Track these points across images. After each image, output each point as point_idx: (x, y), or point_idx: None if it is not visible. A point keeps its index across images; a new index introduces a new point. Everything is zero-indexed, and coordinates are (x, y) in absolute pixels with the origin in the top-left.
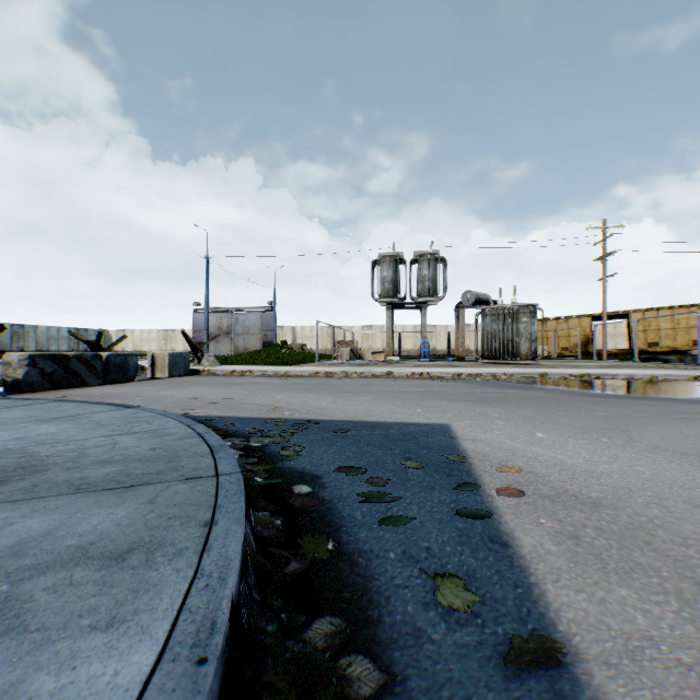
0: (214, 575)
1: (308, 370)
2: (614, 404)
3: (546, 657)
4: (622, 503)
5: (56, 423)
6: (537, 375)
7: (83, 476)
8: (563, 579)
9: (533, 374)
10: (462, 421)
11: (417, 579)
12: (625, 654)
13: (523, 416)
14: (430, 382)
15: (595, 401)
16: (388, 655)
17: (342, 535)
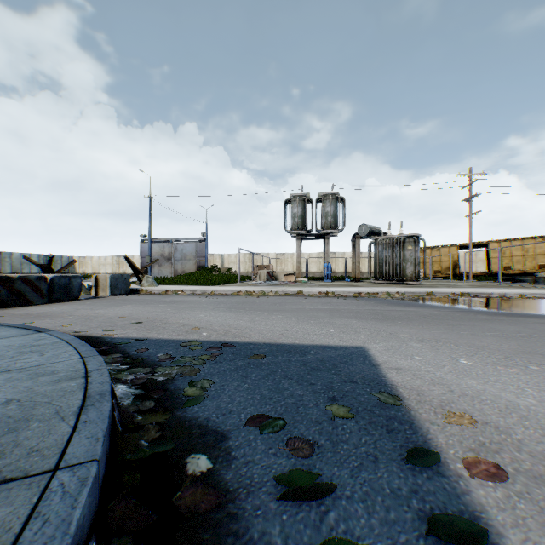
0: None
1: (231, 289)
2: (508, 322)
3: None
4: None
5: None
6: (425, 294)
7: None
8: None
9: (421, 293)
10: (376, 343)
11: None
12: None
13: (433, 336)
14: (335, 300)
15: (490, 319)
16: None
17: None
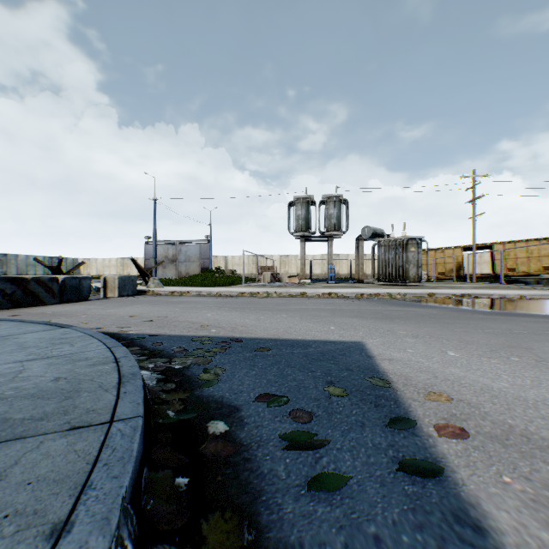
0: None
1: (236, 290)
2: (502, 320)
3: None
4: None
5: None
6: (426, 295)
7: None
8: None
9: (422, 294)
10: (374, 339)
11: None
12: None
13: (428, 333)
14: (338, 301)
15: (485, 318)
16: None
17: (261, 510)
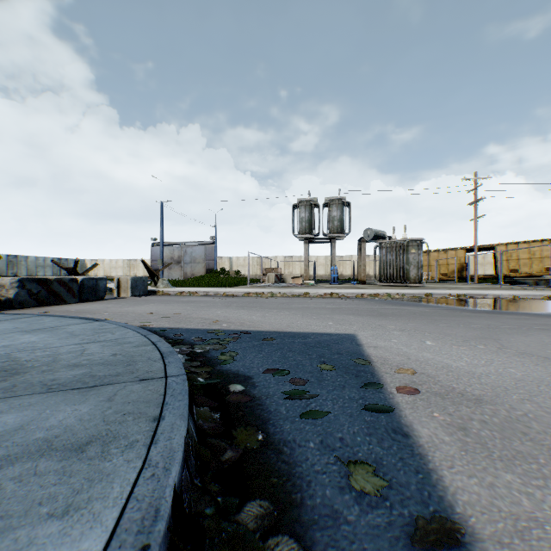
0: (160, 466)
1: (242, 291)
2: (486, 317)
3: (447, 538)
4: (500, 399)
5: (37, 334)
6: (423, 295)
7: (55, 377)
8: (457, 465)
9: (420, 294)
10: (365, 332)
11: (333, 465)
12: (515, 534)
13: (414, 327)
14: (339, 300)
15: (471, 316)
16: (310, 535)
17: (270, 427)
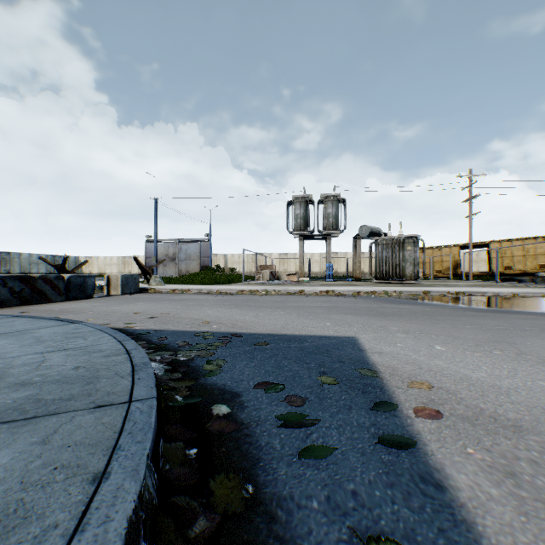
0: None
1: (236, 288)
2: (492, 317)
3: None
4: (543, 426)
5: None
6: (421, 293)
7: None
8: (521, 543)
9: (418, 292)
10: (367, 334)
11: (347, 544)
12: None
13: (418, 329)
14: (335, 298)
15: (475, 315)
16: None
17: (259, 472)
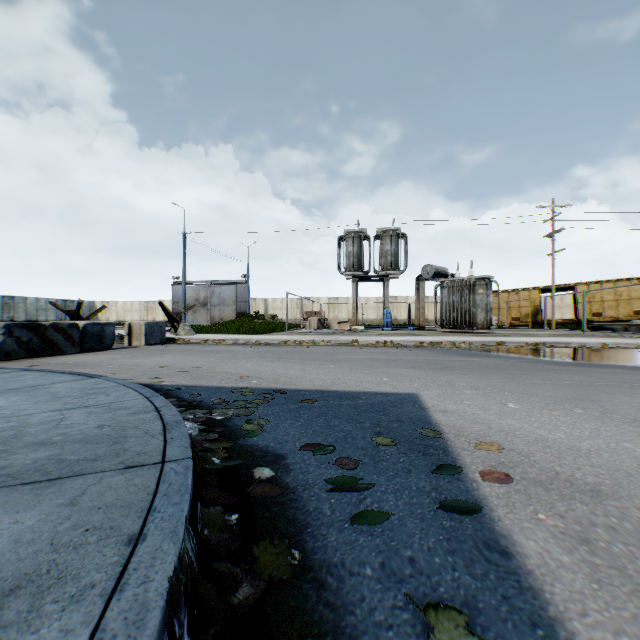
0: None
1: (278, 338)
2: (575, 372)
3: None
4: (625, 491)
5: (9, 395)
6: (495, 343)
7: (7, 463)
8: (591, 610)
9: (490, 342)
10: (429, 390)
11: (403, 611)
12: None
13: (489, 384)
14: (394, 350)
15: (556, 369)
16: None
17: (307, 539)
